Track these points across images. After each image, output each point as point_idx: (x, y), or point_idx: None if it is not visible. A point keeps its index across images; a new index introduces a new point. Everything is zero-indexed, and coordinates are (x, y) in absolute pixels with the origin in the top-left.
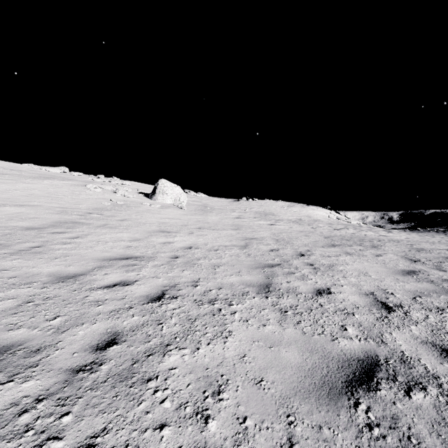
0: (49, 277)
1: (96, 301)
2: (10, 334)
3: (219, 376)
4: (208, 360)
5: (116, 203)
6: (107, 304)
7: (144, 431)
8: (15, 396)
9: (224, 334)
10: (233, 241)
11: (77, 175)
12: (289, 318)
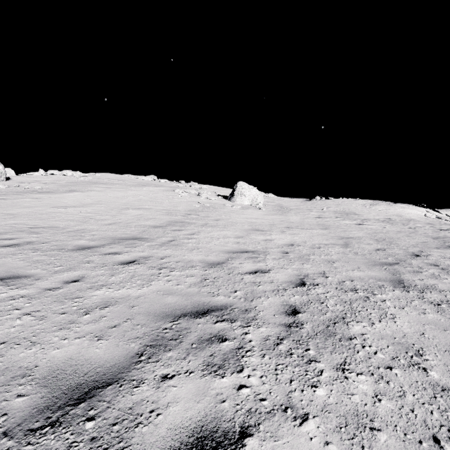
0: (202, 263)
1: (253, 282)
2: (216, 298)
3: (411, 344)
4: (391, 333)
5: (203, 205)
6: (264, 285)
7: (377, 368)
8: (262, 335)
9: (388, 316)
10: (329, 239)
11: (164, 182)
12: (446, 310)
